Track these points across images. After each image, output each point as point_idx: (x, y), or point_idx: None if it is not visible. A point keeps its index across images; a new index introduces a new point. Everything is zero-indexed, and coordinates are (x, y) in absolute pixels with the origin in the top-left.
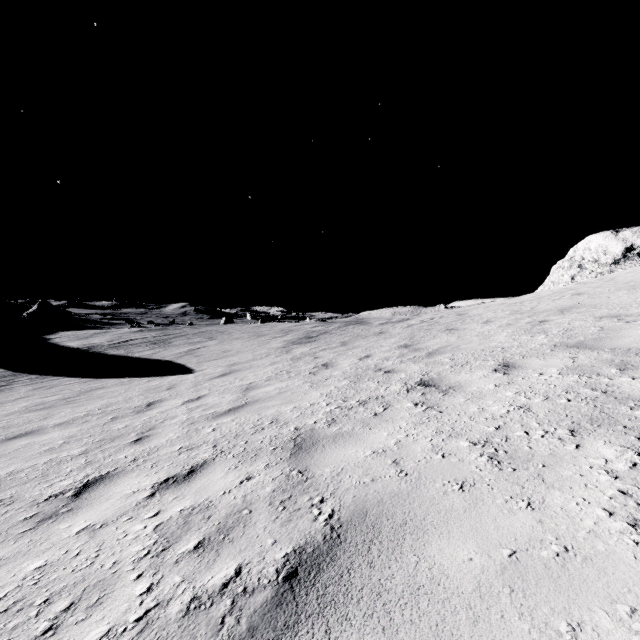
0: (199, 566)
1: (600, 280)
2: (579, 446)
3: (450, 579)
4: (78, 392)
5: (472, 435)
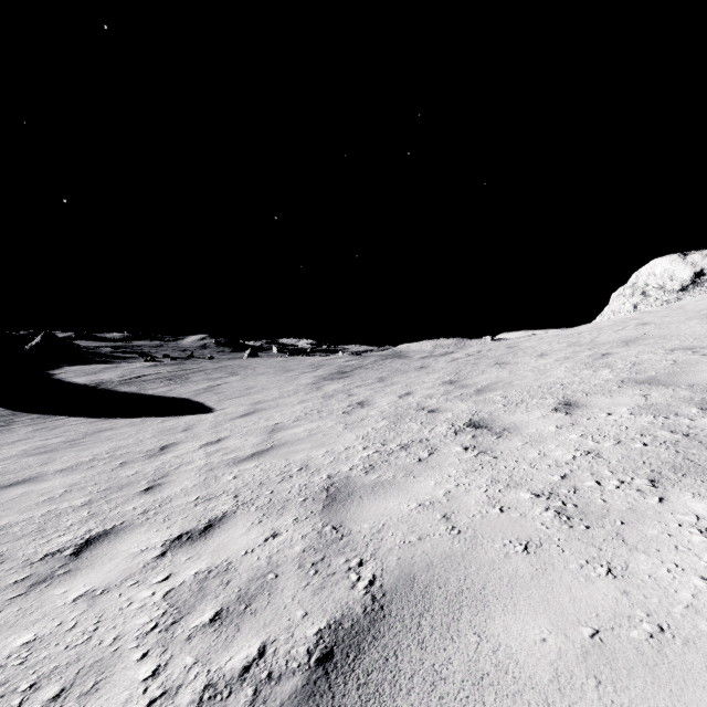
0: (215, 644)
1: (667, 309)
2: (663, 499)
3: (520, 666)
4: (84, 434)
5: (534, 485)
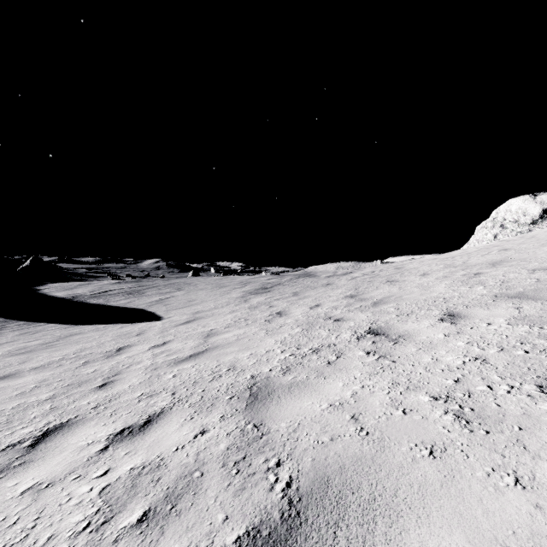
0: None
1: (521, 238)
2: None
3: None
4: (58, 337)
5: (431, 388)
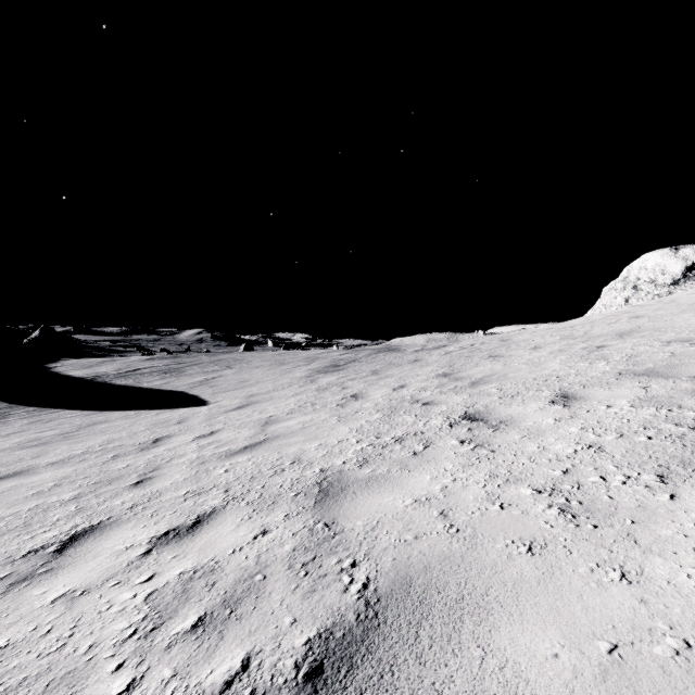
0: (196, 654)
1: (659, 302)
2: (674, 496)
3: (531, 686)
4: (78, 426)
5: (535, 480)
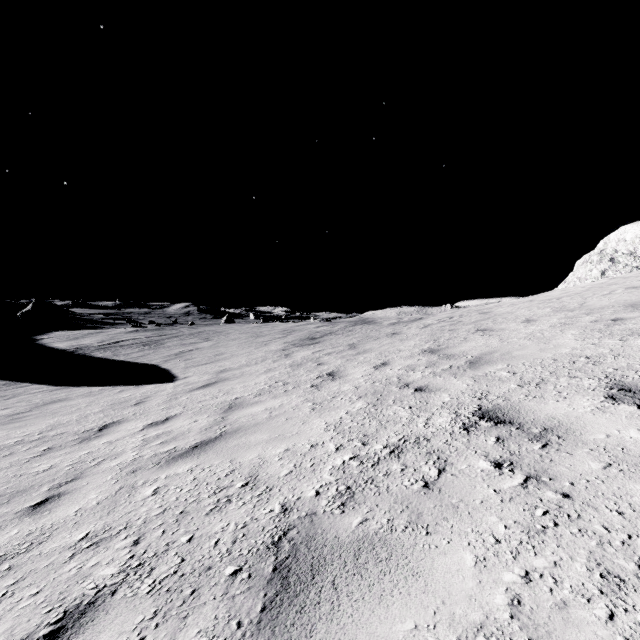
0: None
1: None
2: None
3: None
4: (34, 405)
5: None
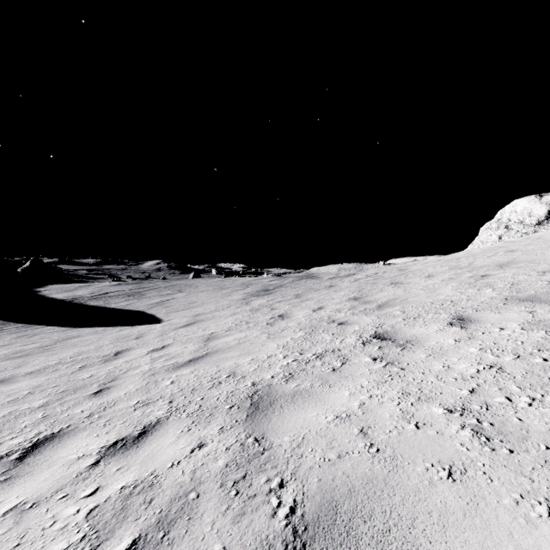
0: None
1: (527, 239)
2: None
3: None
4: (55, 340)
5: (445, 399)
